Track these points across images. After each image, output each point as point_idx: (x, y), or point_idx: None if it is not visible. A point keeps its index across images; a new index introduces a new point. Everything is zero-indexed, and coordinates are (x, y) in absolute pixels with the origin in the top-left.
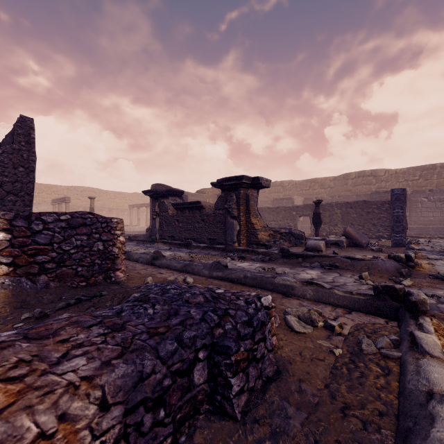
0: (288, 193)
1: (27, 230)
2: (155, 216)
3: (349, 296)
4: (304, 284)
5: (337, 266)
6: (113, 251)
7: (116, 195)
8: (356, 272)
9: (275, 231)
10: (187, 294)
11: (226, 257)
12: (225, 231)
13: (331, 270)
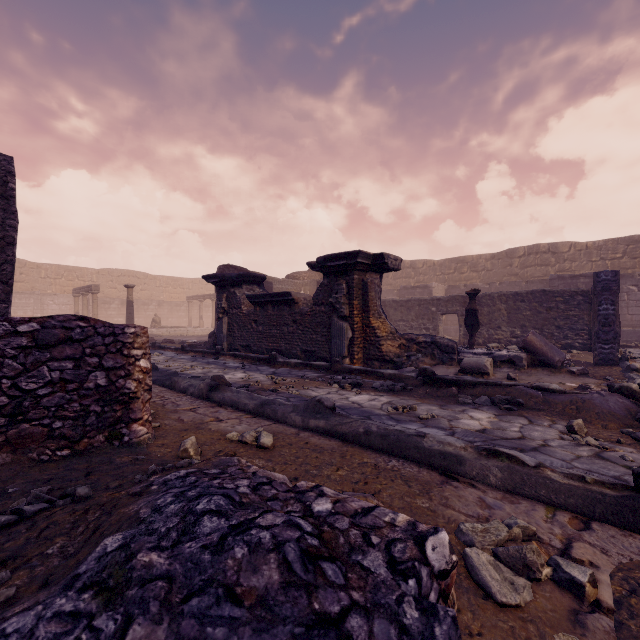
0: (423, 279)
1: None
2: (221, 314)
3: (580, 487)
4: (483, 453)
5: (520, 404)
6: (126, 387)
7: (169, 281)
8: (558, 417)
9: (409, 339)
10: (238, 549)
11: (331, 383)
12: (329, 339)
13: (511, 411)
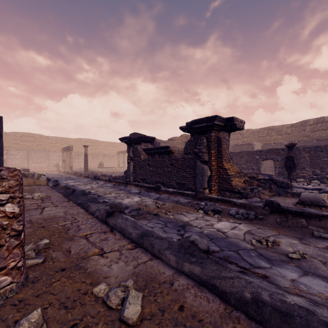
0: (246, 140)
1: None
2: (129, 160)
3: None
4: None
5: None
6: None
7: (109, 144)
8: None
9: (251, 177)
10: None
11: (197, 208)
12: (194, 176)
13: None
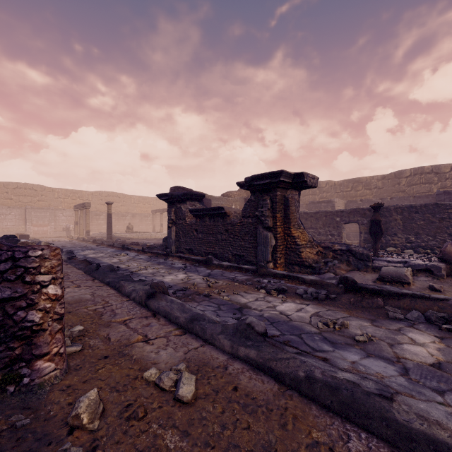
0: (326, 196)
1: None
2: (170, 224)
3: None
4: None
5: None
6: (27, 320)
7: (140, 200)
8: None
9: (326, 247)
10: None
11: (258, 287)
12: (255, 246)
13: None
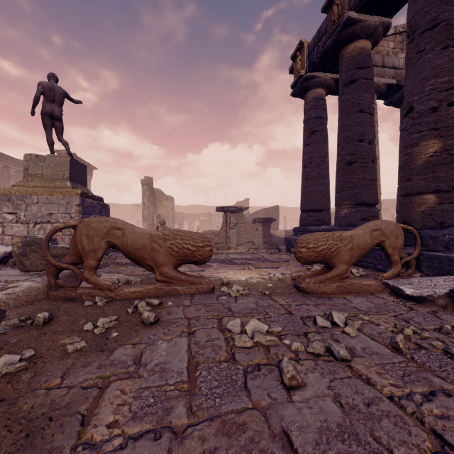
0: None
1: (287, 233)
2: None
3: None
4: None
5: None
6: None
7: (295, 210)
8: None
9: None
10: None
11: None
12: None
13: None
